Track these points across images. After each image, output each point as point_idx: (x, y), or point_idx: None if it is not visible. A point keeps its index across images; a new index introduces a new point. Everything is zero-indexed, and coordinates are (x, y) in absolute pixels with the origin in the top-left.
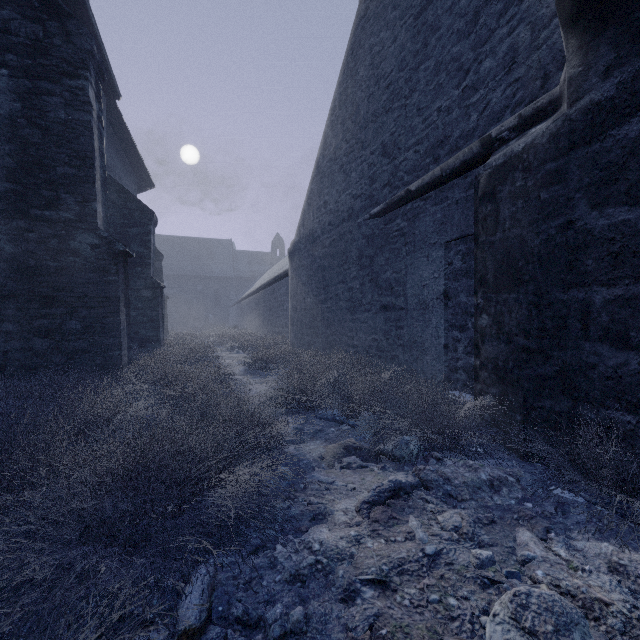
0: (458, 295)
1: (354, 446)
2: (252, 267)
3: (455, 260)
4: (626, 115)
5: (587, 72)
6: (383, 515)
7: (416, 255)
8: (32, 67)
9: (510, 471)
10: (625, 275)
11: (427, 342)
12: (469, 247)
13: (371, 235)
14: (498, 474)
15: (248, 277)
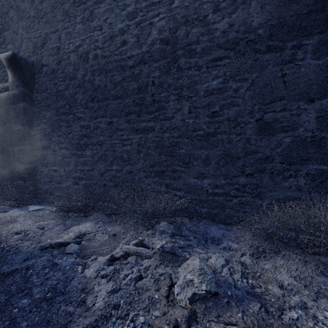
0: None
1: None
2: None
3: None
4: (20, 101)
5: (13, 84)
6: None
7: None
8: None
9: None
10: (20, 144)
11: None
12: None
13: None
14: None
15: None
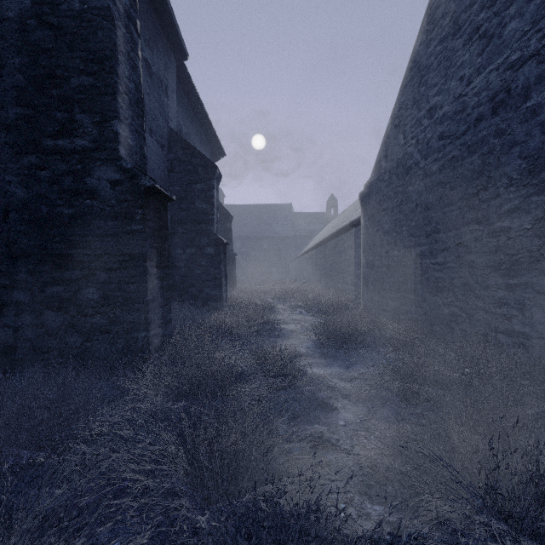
0: None
1: None
2: (308, 226)
3: None
4: None
5: None
6: None
7: None
8: None
9: None
10: None
11: None
12: None
13: None
14: None
15: (305, 235)
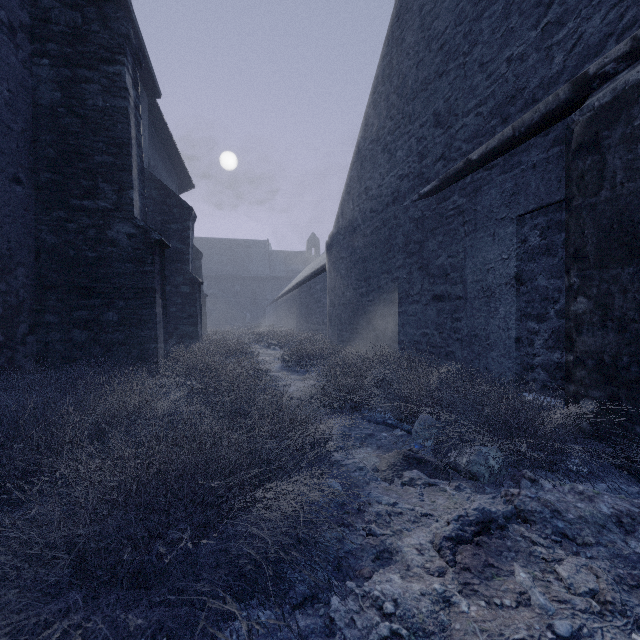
0: (535, 278)
1: (416, 457)
2: (288, 267)
3: (531, 236)
4: None
5: None
6: (475, 560)
7: (478, 235)
8: (71, 55)
9: (639, 503)
10: None
11: (492, 335)
12: (551, 219)
13: (420, 217)
14: (626, 507)
15: (284, 277)
